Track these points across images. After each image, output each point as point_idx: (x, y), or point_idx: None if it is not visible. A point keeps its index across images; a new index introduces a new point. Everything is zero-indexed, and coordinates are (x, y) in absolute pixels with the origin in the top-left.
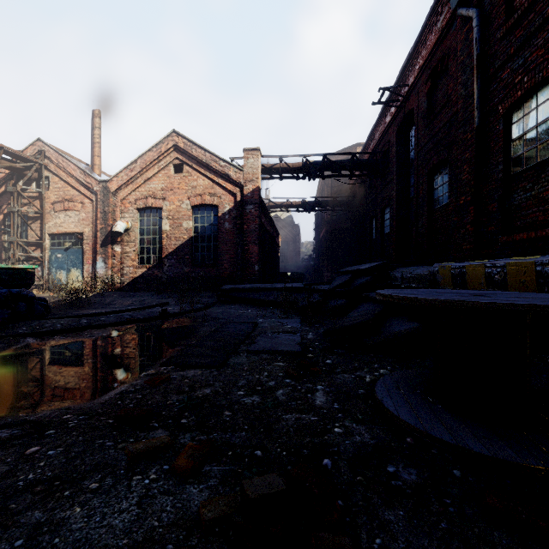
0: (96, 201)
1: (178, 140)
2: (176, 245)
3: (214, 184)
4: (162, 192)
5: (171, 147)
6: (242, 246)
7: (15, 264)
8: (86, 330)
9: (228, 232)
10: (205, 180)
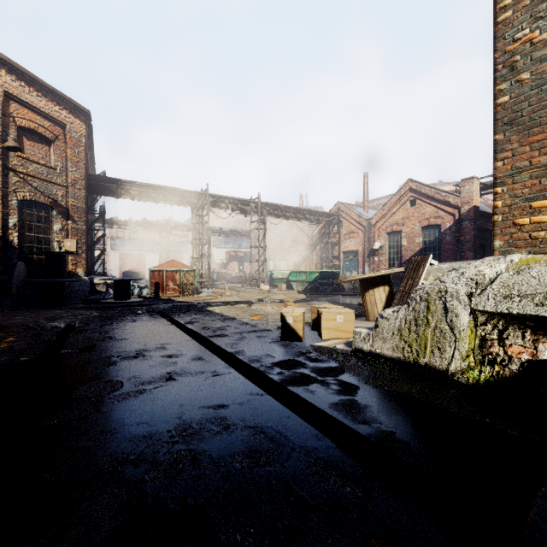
0: (364, 231)
1: (412, 184)
2: (410, 255)
3: (438, 209)
4: (402, 220)
5: (408, 190)
6: (460, 253)
7: (328, 269)
8: (356, 295)
9: (448, 243)
10: (431, 208)
